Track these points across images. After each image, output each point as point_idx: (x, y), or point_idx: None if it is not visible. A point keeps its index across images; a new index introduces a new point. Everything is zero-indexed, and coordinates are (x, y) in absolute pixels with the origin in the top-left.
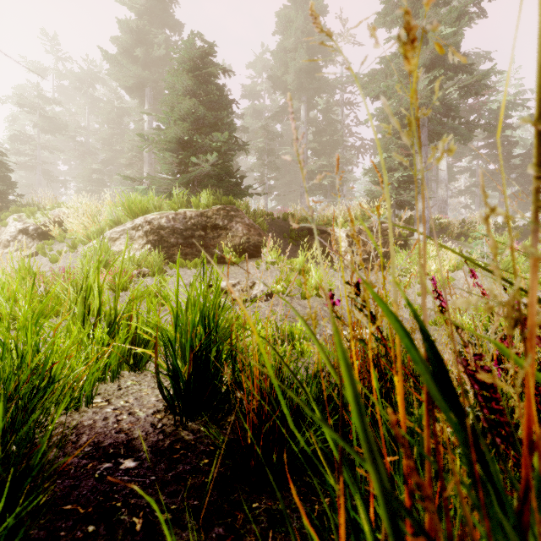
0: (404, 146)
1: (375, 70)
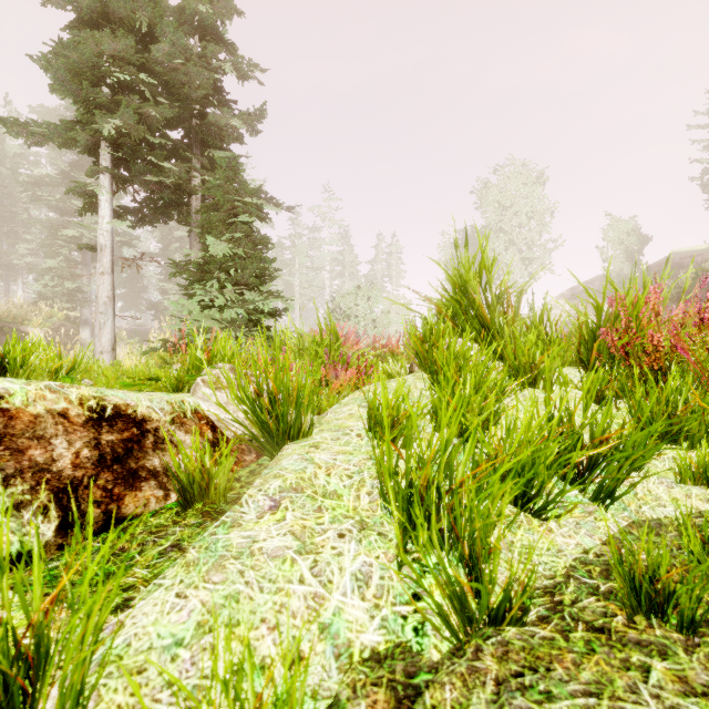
0: (73, 261)
1: (38, 176)
